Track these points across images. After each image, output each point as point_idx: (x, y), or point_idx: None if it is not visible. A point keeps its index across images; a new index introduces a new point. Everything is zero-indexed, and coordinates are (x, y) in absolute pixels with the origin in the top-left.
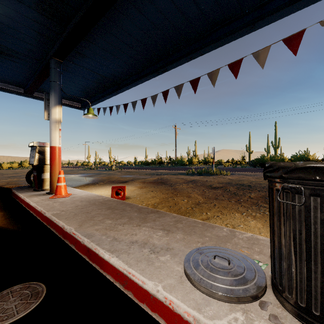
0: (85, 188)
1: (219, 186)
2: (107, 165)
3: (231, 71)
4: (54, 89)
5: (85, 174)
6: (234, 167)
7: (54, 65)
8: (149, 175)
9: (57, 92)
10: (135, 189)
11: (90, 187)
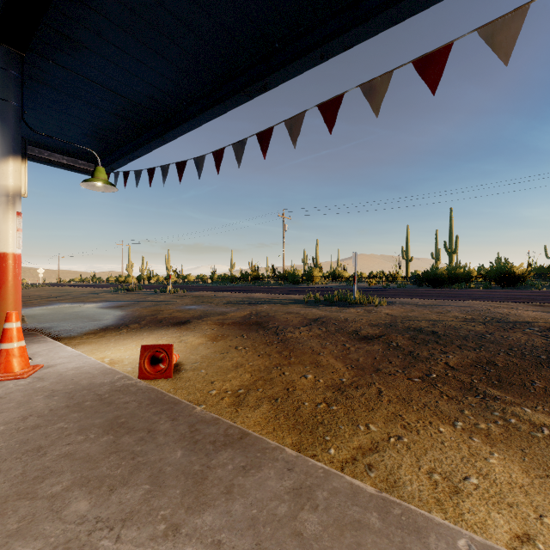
0: (95, 338)
1: (374, 334)
2: (162, 282)
3: (422, 76)
4: (1, 118)
5: (112, 302)
6: (385, 287)
7: (2, 60)
8: (234, 306)
9: (9, 126)
10: (202, 343)
11: (108, 335)
